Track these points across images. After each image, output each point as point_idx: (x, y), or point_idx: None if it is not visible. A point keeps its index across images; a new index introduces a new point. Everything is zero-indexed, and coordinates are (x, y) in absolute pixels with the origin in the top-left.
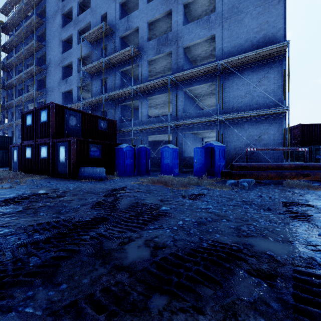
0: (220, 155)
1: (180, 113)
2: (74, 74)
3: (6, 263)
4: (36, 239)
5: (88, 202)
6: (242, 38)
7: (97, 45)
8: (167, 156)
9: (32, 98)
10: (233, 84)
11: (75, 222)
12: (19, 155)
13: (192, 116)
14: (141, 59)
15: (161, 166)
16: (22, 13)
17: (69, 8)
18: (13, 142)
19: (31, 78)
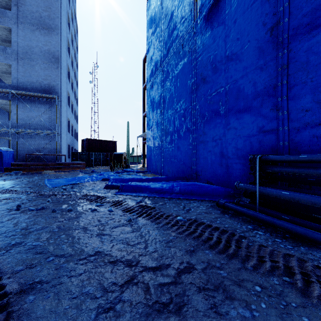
0: (8, 157)
1: None
2: None
3: None
4: None
5: None
6: (34, 78)
7: None
8: None
9: None
10: (27, 107)
11: None
12: None
13: None
14: None
15: None
16: None
17: None
18: None
19: None
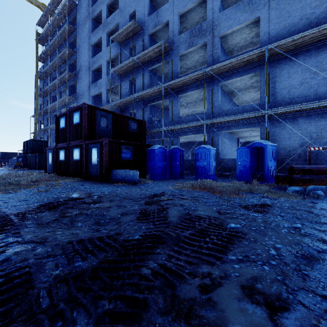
0: (271, 156)
1: (216, 110)
2: (103, 77)
3: (41, 320)
4: (78, 268)
5: (128, 211)
6: (295, 17)
7: (126, 45)
8: (203, 157)
9: (65, 103)
10: (283, 72)
11: (123, 241)
12: (54, 158)
13: (231, 113)
14: (171, 55)
15: (197, 169)
16: (56, 23)
17: (99, 12)
18: (48, 146)
19: (64, 85)
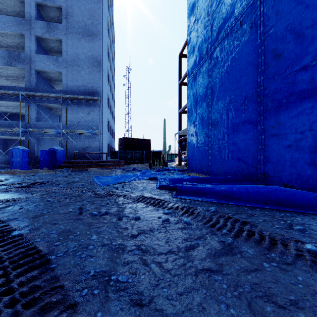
0: (60, 155)
1: (33, 121)
2: None
3: None
4: None
5: None
6: (80, 83)
7: None
8: (17, 155)
9: None
10: (74, 110)
11: None
12: None
13: (44, 125)
14: None
15: (12, 163)
16: None
17: None
18: None
19: None
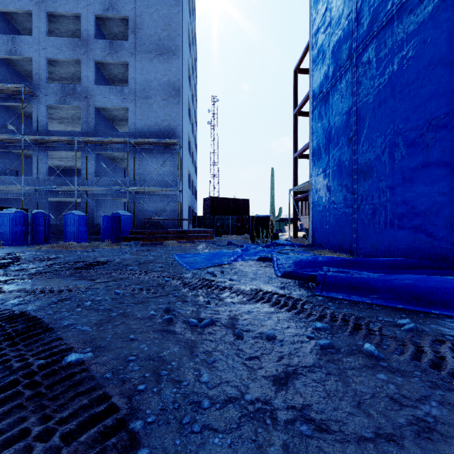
0: (126, 223)
1: (92, 176)
2: None
3: None
4: None
5: None
6: (152, 121)
7: None
8: (72, 223)
9: None
10: (144, 159)
11: None
12: None
13: (105, 182)
14: (36, 100)
15: (66, 233)
16: None
17: None
18: None
19: None
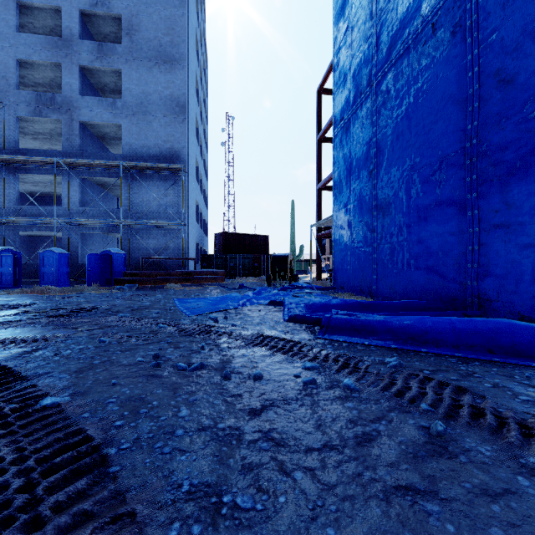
0: (119, 263)
1: (76, 206)
2: None
3: None
4: None
5: None
6: (151, 142)
7: None
8: (51, 263)
9: None
10: (142, 187)
11: None
12: None
13: (93, 213)
14: (3, 110)
15: (42, 275)
16: None
17: None
18: None
19: None
